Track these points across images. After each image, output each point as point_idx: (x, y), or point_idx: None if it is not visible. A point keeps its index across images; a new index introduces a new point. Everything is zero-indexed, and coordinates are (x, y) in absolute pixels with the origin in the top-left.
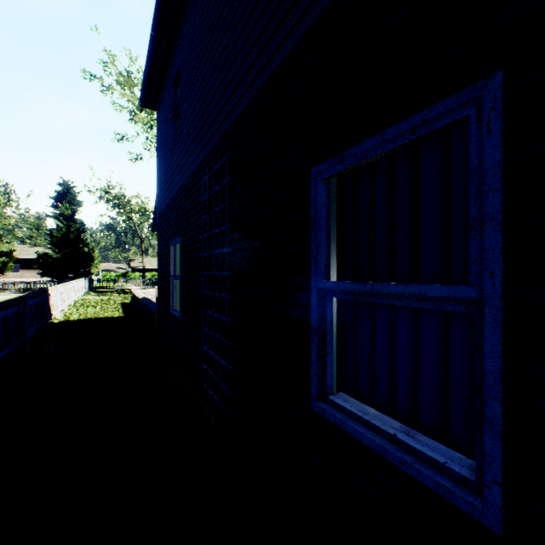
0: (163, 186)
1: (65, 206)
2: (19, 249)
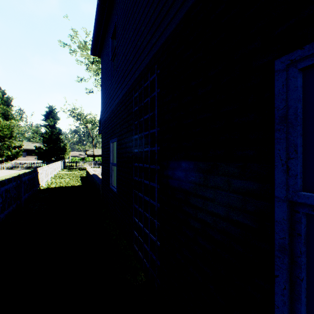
0: (105, 105)
1: (50, 120)
2: (26, 144)
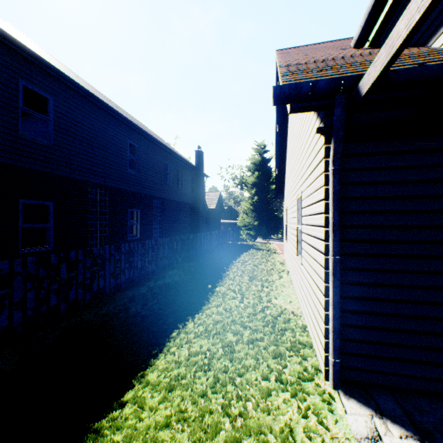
0: None
1: None
2: None
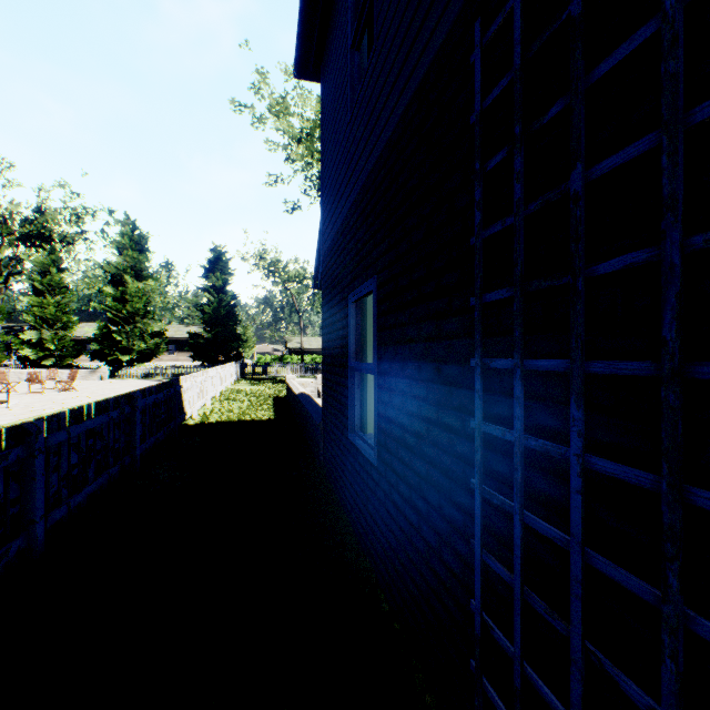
0: (331, 199)
1: (216, 276)
2: (175, 329)
